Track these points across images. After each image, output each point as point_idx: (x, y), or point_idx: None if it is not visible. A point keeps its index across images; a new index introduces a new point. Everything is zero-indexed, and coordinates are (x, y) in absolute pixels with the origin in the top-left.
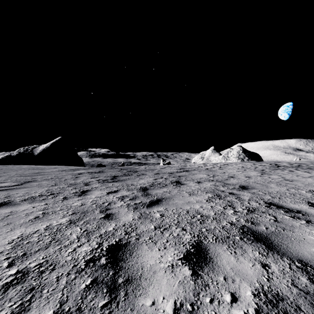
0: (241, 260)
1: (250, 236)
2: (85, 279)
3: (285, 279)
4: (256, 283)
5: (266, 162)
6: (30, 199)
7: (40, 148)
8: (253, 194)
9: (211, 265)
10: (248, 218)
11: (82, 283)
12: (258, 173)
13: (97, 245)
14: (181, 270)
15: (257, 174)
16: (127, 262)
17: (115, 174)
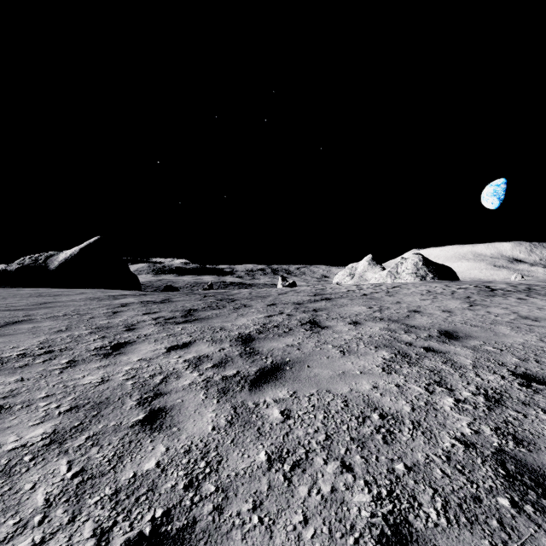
0: None
1: (538, 493)
2: None
3: None
4: None
5: (467, 282)
6: None
7: (61, 258)
8: (477, 351)
9: None
10: (499, 423)
11: None
12: (463, 304)
13: (94, 539)
14: None
15: (462, 306)
16: None
17: (191, 307)
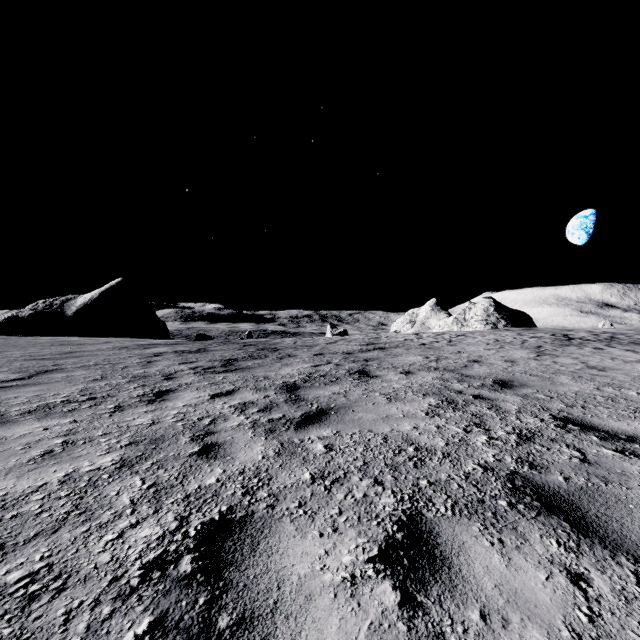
0: (517, 562)
1: (532, 498)
2: (136, 618)
3: (634, 617)
4: (562, 629)
5: (544, 330)
6: (41, 410)
7: (79, 302)
8: (526, 399)
9: (446, 577)
10: (521, 454)
11: (127, 629)
12: (530, 354)
13: (177, 521)
14: (374, 591)
15: (528, 356)
16: (244, 568)
17: (230, 356)
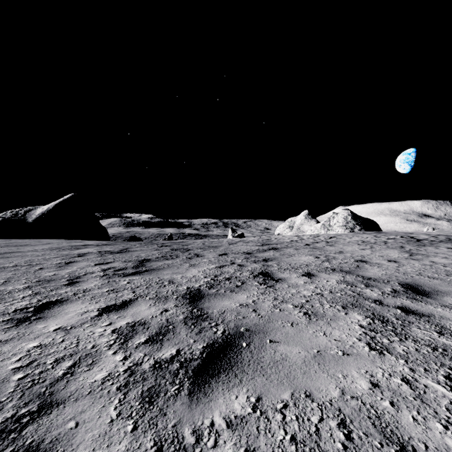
0: None
1: None
2: None
3: None
4: None
5: (391, 233)
6: None
7: (38, 212)
8: None
9: None
10: None
11: None
12: (402, 254)
13: None
14: None
15: (403, 256)
16: None
17: (145, 256)
